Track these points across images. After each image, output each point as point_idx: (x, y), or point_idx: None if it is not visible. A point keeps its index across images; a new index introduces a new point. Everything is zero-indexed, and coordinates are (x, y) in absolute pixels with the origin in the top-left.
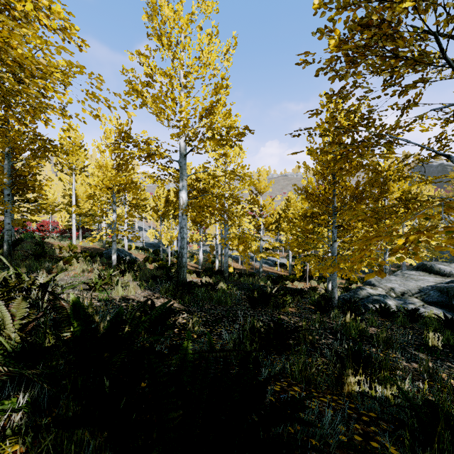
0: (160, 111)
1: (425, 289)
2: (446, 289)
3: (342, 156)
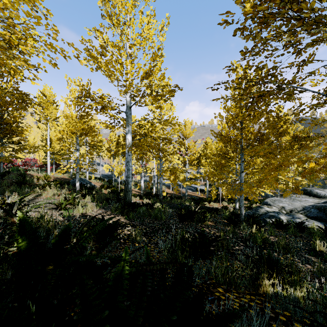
0: (111, 73)
1: (307, 207)
2: (323, 207)
3: (253, 102)
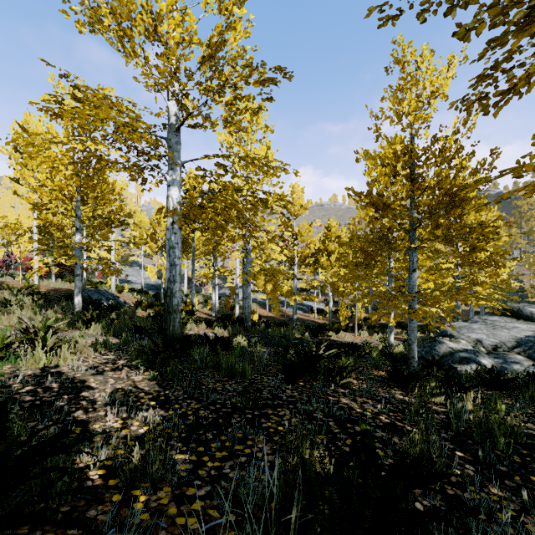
0: (128, 38)
1: (524, 340)
2: None
3: None
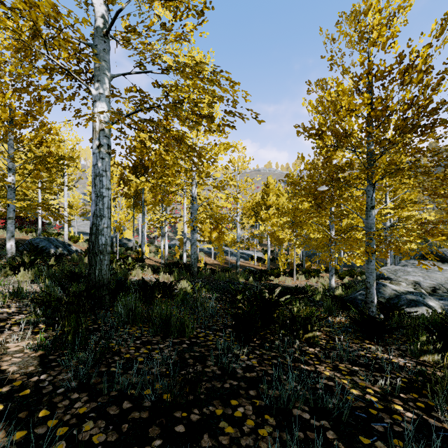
0: None
1: None
2: None
3: None
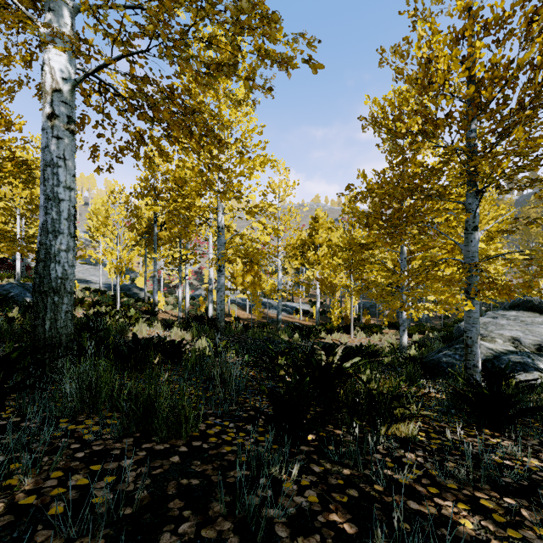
0: None
1: None
2: None
3: None
